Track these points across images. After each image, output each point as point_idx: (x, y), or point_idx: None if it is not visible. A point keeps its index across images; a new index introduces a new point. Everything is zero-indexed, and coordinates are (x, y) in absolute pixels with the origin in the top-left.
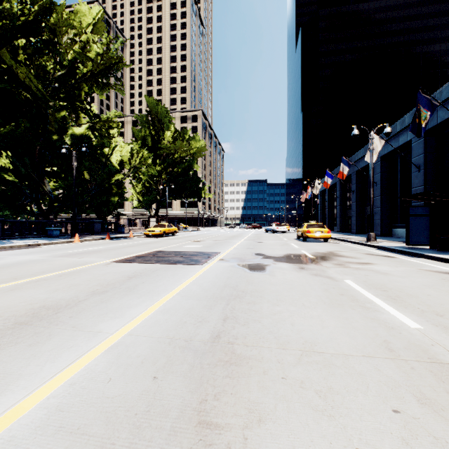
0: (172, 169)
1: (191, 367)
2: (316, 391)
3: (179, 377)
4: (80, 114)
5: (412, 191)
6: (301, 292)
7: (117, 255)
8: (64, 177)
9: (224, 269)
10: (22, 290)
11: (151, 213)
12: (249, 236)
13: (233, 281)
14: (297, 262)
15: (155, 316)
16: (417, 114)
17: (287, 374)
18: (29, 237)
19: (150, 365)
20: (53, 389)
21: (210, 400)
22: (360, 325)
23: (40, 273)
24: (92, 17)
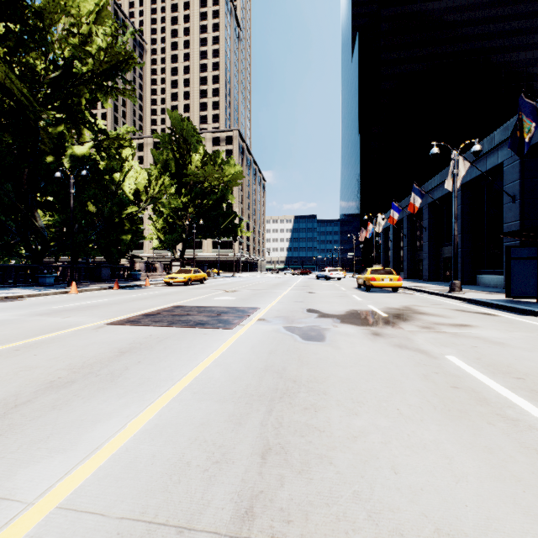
0: (201, 201)
1: None
2: None
3: None
4: (83, 130)
5: (505, 227)
6: (387, 381)
7: (118, 313)
8: (62, 210)
9: (264, 337)
10: None
11: (175, 255)
12: (296, 284)
13: (279, 359)
14: (366, 324)
15: (134, 447)
16: (518, 126)
17: None
18: (13, 286)
19: None
20: None
21: None
22: (524, 470)
23: None
24: (94, 2)
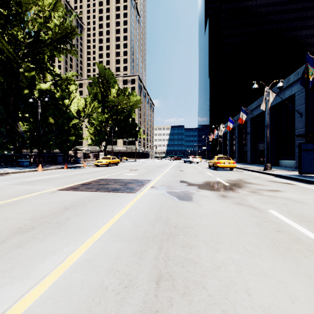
0: (116, 117)
1: None
2: None
3: None
4: (46, 74)
5: (296, 132)
6: (234, 227)
7: (66, 183)
8: (34, 121)
9: (155, 198)
10: None
11: (101, 149)
12: (173, 166)
13: (164, 213)
14: (216, 190)
15: (70, 275)
16: (305, 71)
17: None
18: (4, 167)
19: None
20: None
21: None
22: None
23: None
24: None
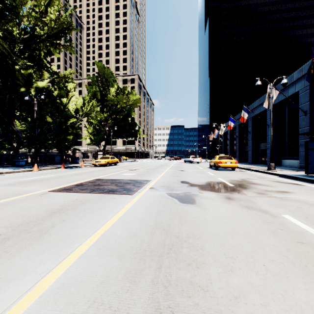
0: (115, 116)
1: None
2: None
3: None
4: (43, 72)
5: (300, 130)
6: (248, 237)
7: (59, 183)
8: (31, 120)
9: (154, 200)
10: None
11: (100, 148)
12: (173, 166)
13: (164, 218)
14: (221, 191)
15: (36, 312)
16: (312, 66)
17: None
18: None
19: None
20: None
21: None
22: None
23: None
24: None
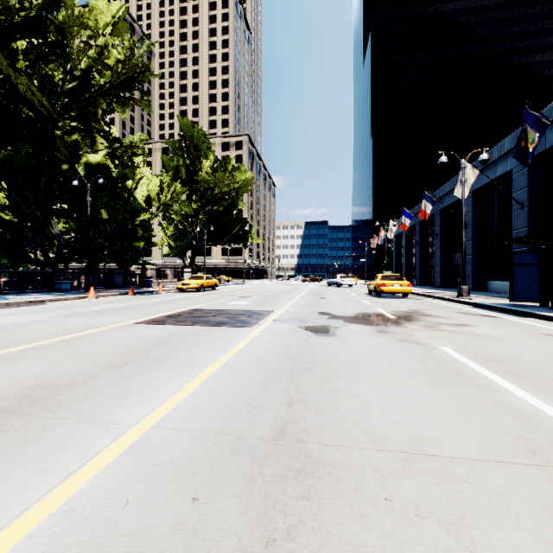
0: (211, 207)
1: (247, 481)
2: (441, 523)
3: (231, 497)
4: (96, 138)
5: (514, 234)
6: (387, 364)
7: (142, 315)
8: (77, 217)
9: (281, 333)
10: (14, 361)
11: (185, 262)
12: (308, 291)
13: (295, 349)
14: (374, 324)
15: (193, 399)
16: (522, 136)
17: (391, 493)
18: (31, 292)
19: (187, 477)
20: (39, 519)
21: (281, 539)
22: (478, 412)
23: (40, 338)
24: (111, 15)
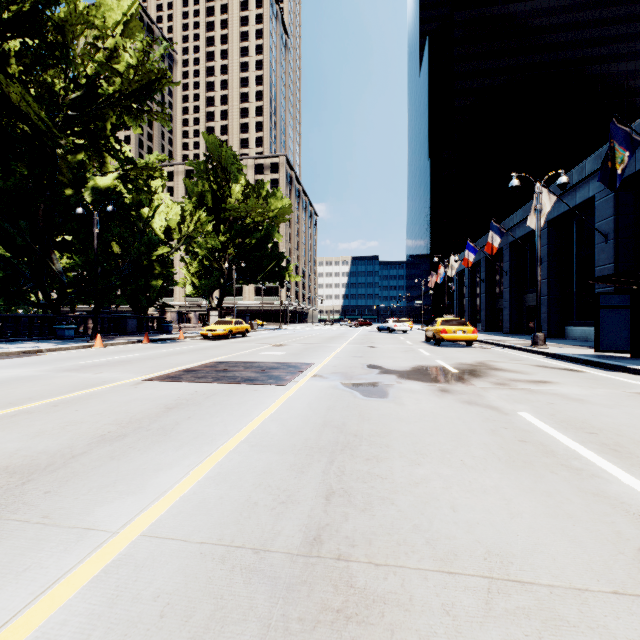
0: (242, 240)
1: (263, 631)
2: None
3: None
4: (106, 158)
5: (597, 271)
6: (453, 436)
7: (155, 369)
8: (83, 251)
9: (321, 393)
10: None
11: (211, 304)
12: (355, 338)
13: (338, 415)
14: (434, 380)
15: (201, 490)
16: (609, 155)
17: None
18: (28, 339)
19: (177, 623)
20: None
21: None
22: (578, 509)
23: (24, 400)
24: (122, 12)
